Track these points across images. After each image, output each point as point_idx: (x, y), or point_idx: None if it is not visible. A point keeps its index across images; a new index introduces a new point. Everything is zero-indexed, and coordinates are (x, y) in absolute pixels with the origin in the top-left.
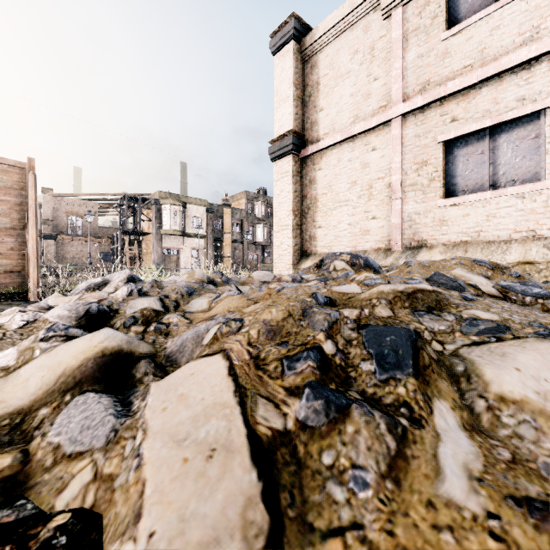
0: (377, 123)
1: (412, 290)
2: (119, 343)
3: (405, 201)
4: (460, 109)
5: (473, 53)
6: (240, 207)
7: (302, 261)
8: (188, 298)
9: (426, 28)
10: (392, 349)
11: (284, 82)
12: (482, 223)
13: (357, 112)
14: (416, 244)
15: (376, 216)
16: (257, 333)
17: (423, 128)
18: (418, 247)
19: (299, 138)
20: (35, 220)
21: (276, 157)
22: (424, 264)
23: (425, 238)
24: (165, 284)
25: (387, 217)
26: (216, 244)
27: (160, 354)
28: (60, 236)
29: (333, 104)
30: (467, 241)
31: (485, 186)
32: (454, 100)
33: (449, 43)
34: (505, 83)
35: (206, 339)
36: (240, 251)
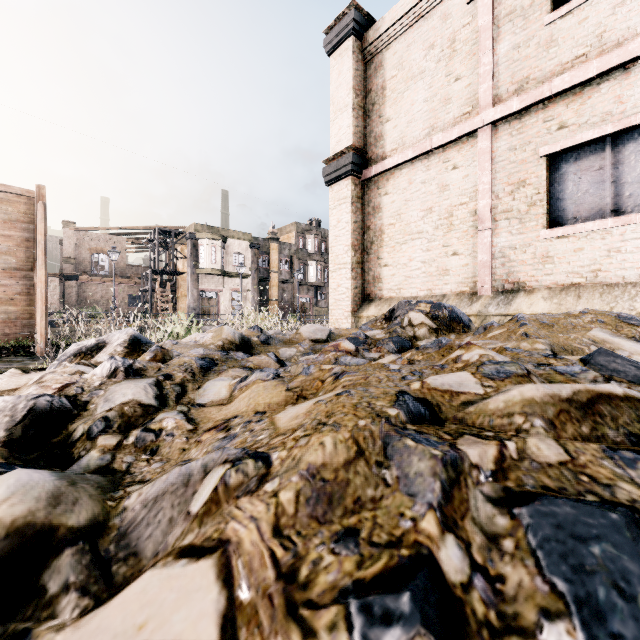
0: (460, 134)
1: (587, 395)
2: (30, 507)
3: (496, 232)
4: (570, 112)
5: (589, 39)
6: (289, 241)
7: (364, 308)
8: (202, 378)
9: (524, 11)
10: (615, 587)
11: (342, 87)
12: (601, 260)
13: (433, 121)
14: (510, 287)
15: (458, 251)
16: (294, 499)
17: (520, 139)
18: (513, 291)
19: (360, 156)
20: (44, 259)
21: (331, 180)
22: (542, 321)
23: (523, 279)
24: (175, 352)
25: (472, 253)
26: (262, 285)
27: (111, 525)
28: (83, 277)
29: (402, 112)
30: (579, 284)
31: (605, 212)
32: (562, 101)
33: (556, 28)
34: (634, 76)
35: (197, 500)
36: (289, 293)
